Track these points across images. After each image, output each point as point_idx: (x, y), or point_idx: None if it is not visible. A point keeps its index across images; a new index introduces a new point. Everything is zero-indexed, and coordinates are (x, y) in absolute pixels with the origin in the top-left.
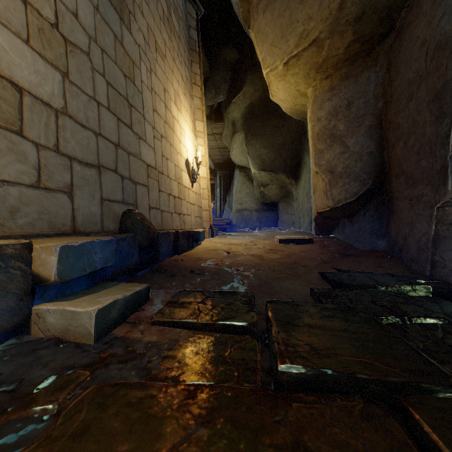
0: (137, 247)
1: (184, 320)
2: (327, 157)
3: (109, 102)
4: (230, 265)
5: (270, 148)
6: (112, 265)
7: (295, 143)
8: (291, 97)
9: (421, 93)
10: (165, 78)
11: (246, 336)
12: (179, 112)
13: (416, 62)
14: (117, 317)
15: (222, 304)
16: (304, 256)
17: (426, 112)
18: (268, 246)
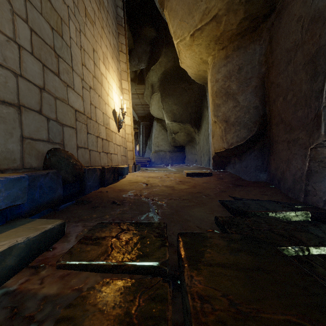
0: (61, 182)
1: (92, 263)
2: (223, 110)
3: (33, 48)
4: (147, 195)
5: (179, 105)
6: (30, 201)
7: (198, 101)
8: (195, 64)
9: (297, 58)
10: (94, 40)
11: (158, 278)
12: (107, 71)
13: (293, 34)
14: (14, 264)
15: (136, 238)
16: (206, 187)
17: (302, 73)
18: (178, 178)
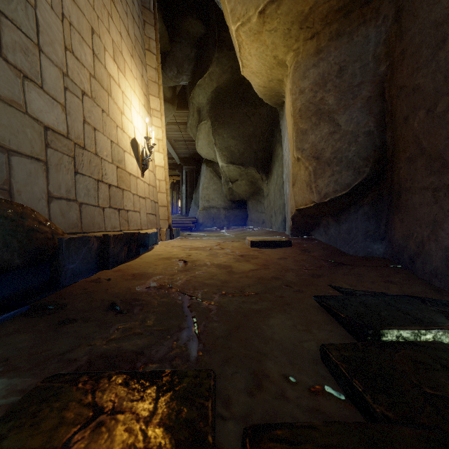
0: None
1: None
2: (312, 139)
3: None
4: (183, 286)
5: (239, 139)
6: None
7: (266, 134)
8: (266, 68)
9: None
10: (95, 15)
11: None
12: (122, 74)
13: None
14: None
15: None
16: (285, 266)
17: None
18: (238, 250)
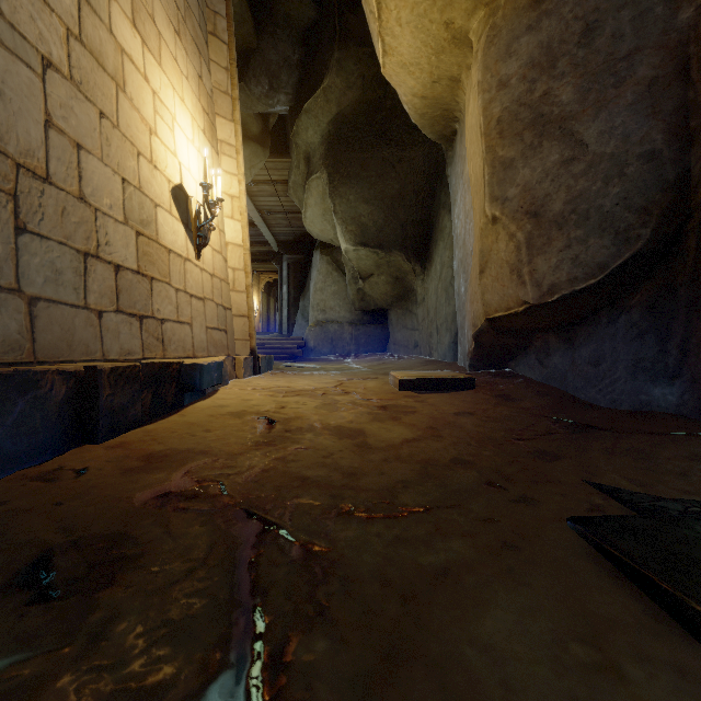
0: None
1: None
2: (524, 176)
3: None
4: (252, 489)
5: (375, 203)
6: None
7: (423, 193)
8: (428, 52)
9: None
10: None
11: None
12: (153, 59)
13: None
14: None
15: None
16: (473, 431)
17: None
18: (376, 396)
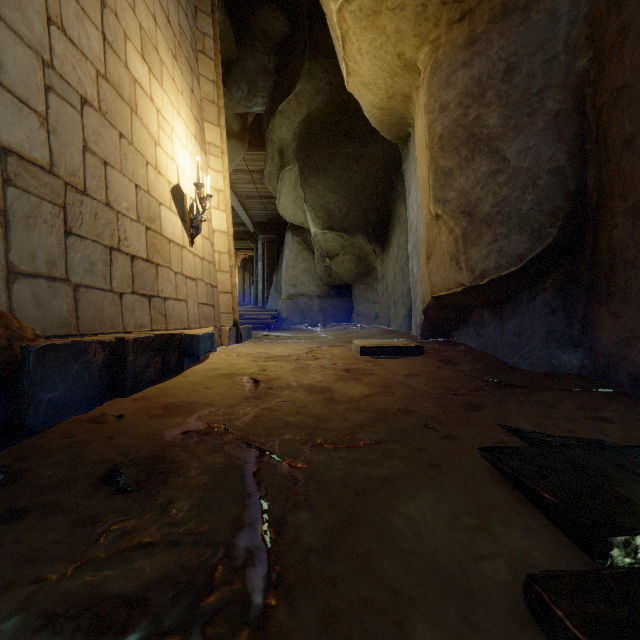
0: None
1: None
2: (460, 183)
3: None
4: (249, 429)
5: (341, 193)
6: None
7: (382, 184)
8: (384, 75)
9: None
10: None
11: None
12: (157, 82)
13: None
14: None
15: None
16: (418, 389)
17: None
18: (341, 361)
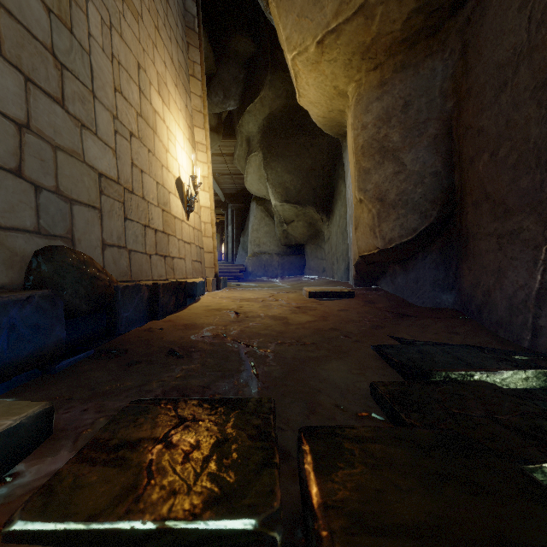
0: (61, 315)
1: (94, 526)
2: (375, 179)
3: (2, 41)
4: (238, 336)
5: (295, 174)
6: None
7: (327, 167)
8: (325, 98)
9: (520, 78)
10: (140, 48)
11: None
12: (166, 108)
13: (511, 34)
14: None
15: (208, 444)
16: (345, 318)
17: (530, 105)
18: (294, 301)
